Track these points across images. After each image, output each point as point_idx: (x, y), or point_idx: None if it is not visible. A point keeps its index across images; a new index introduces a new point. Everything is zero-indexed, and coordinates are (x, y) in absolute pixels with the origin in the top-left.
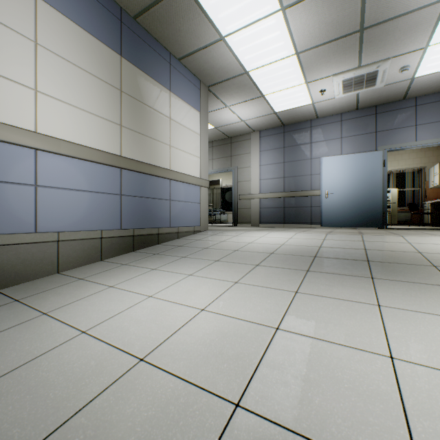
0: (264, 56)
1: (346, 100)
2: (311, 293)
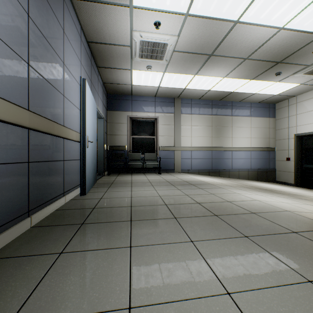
0: None
1: (120, 37)
2: (309, 195)
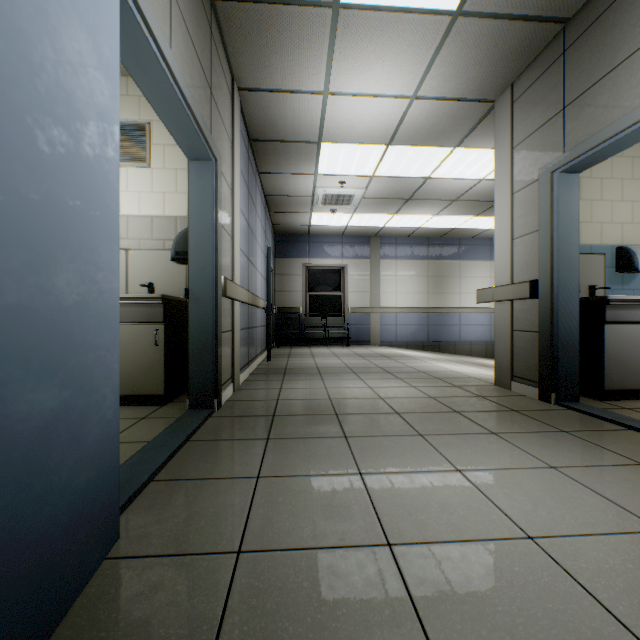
0: (457, 164)
1: (301, 191)
2: None
